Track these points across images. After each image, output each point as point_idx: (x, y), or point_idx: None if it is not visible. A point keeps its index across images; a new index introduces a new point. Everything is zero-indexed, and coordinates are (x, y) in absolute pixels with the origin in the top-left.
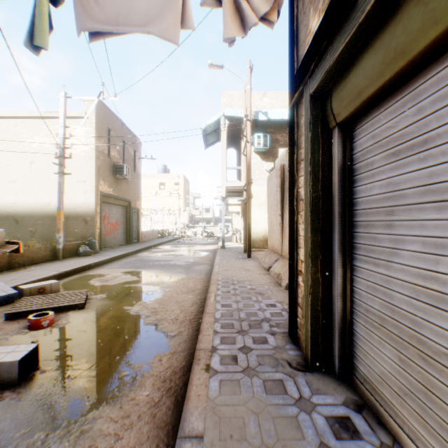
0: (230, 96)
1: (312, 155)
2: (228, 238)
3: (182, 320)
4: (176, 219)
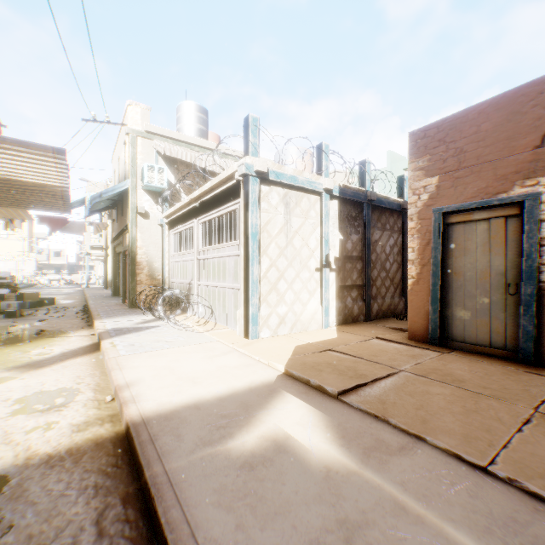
0: (95, 184)
1: (114, 258)
2: (92, 284)
3: (78, 299)
4: (19, 266)
